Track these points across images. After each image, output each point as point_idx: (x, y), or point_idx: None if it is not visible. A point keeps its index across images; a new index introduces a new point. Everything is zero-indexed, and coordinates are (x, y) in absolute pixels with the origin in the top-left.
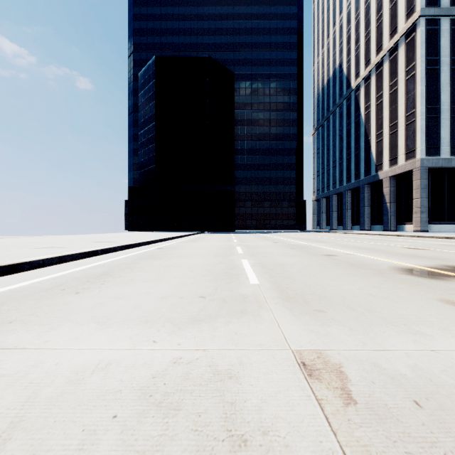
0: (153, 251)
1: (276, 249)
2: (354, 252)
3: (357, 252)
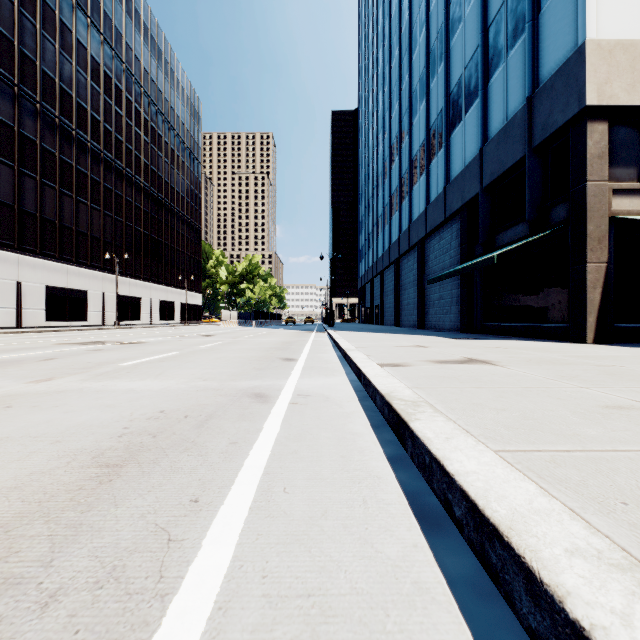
0: (290, 354)
1: (100, 356)
2: (23, 353)
3: (19, 353)
